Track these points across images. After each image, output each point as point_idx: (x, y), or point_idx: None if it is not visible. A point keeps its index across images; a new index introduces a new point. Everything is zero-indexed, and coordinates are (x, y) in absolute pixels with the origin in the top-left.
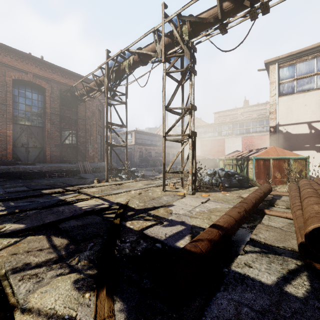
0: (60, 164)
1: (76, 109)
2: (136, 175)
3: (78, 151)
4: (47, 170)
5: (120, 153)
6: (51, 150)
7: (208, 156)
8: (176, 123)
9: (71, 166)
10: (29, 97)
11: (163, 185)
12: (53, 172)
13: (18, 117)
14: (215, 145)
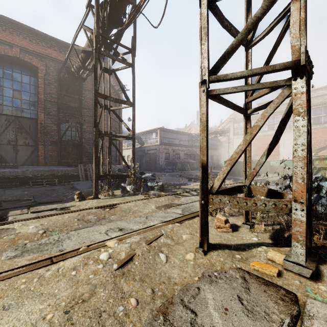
0: (54, 167)
1: (78, 95)
2: (149, 186)
3: (82, 150)
4: (34, 175)
5: (143, 155)
6: (46, 148)
7: (255, 157)
8: (246, 33)
9: (68, 170)
10: (17, 80)
11: (202, 231)
12: (43, 178)
13: (2, 106)
14: (264, 143)
